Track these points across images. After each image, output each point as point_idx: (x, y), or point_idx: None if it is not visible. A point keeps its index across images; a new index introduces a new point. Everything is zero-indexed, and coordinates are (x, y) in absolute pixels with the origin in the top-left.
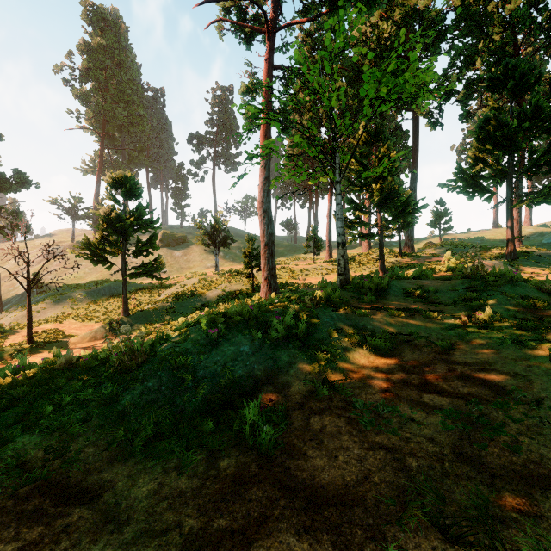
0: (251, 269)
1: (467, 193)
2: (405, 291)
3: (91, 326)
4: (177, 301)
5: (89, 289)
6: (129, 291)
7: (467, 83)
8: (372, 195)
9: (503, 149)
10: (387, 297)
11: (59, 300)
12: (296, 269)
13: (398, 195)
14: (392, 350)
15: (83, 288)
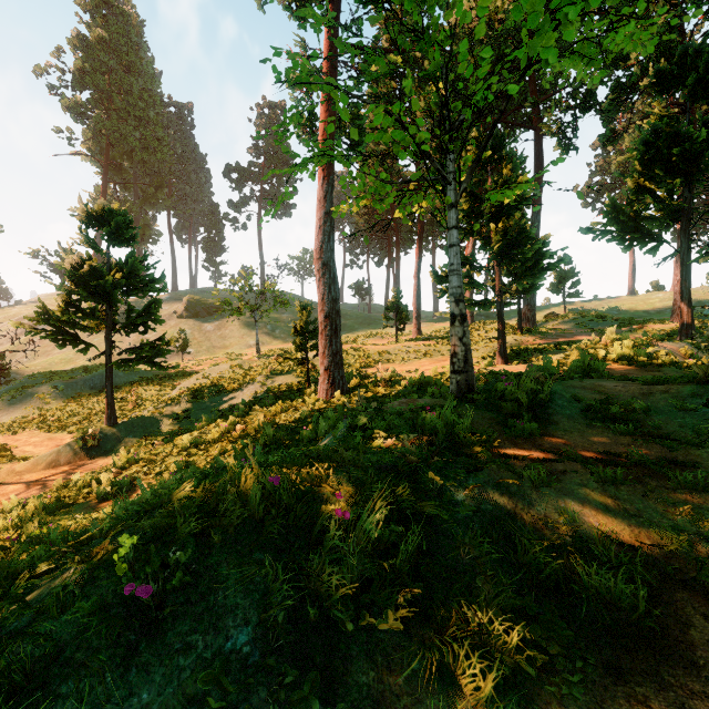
0: (305, 352)
1: (621, 241)
2: (582, 406)
3: (60, 440)
4: (194, 401)
5: (69, 380)
6: (131, 382)
7: (616, 87)
8: (487, 243)
9: (678, 176)
10: (554, 420)
11: (22, 397)
12: (372, 350)
13: (530, 240)
14: (648, 609)
15: (61, 379)
